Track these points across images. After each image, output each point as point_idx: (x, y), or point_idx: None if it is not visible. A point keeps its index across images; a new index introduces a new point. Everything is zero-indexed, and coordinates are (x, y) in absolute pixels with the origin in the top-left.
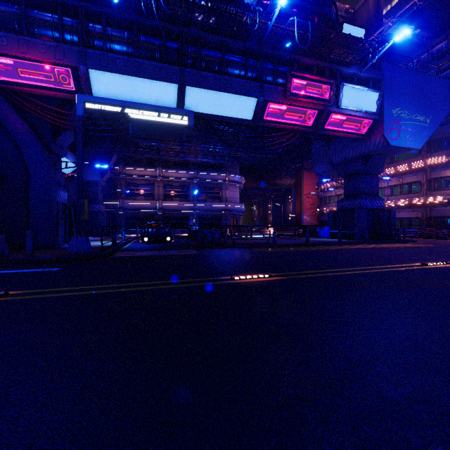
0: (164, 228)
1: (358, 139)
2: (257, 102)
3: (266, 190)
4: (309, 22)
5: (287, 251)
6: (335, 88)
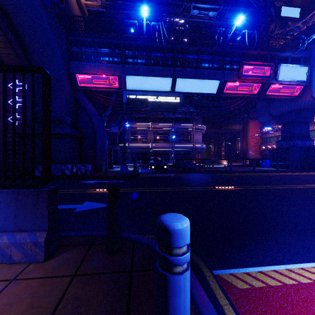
0: (161, 161)
1: (292, 99)
2: (220, 82)
3: (221, 134)
4: (255, 32)
5: (240, 175)
6: (274, 68)
